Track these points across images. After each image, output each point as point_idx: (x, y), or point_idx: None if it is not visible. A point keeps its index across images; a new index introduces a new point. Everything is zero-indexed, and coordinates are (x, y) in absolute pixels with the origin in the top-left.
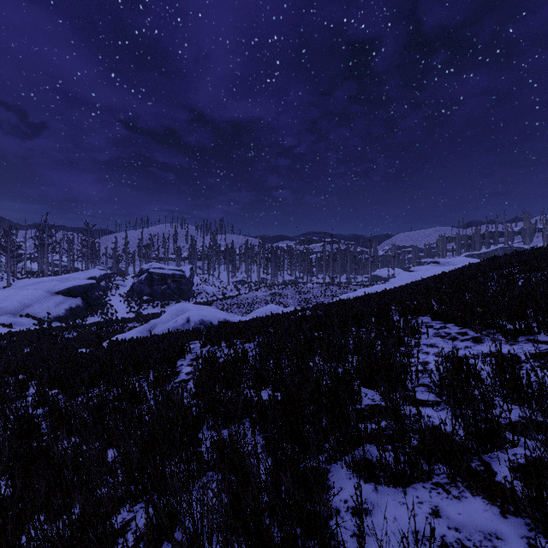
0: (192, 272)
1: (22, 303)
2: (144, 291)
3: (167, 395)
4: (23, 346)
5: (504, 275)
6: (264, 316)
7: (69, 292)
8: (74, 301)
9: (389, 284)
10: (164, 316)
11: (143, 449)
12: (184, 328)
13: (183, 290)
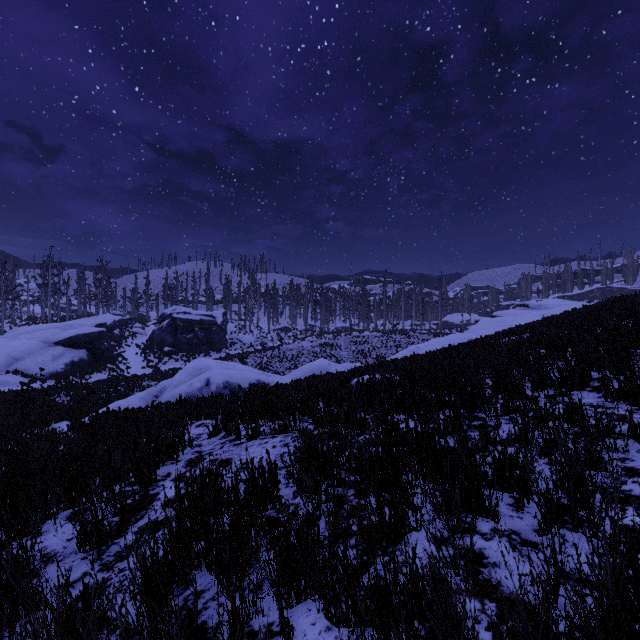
0: (225, 318)
1: (10, 356)
2: (165, 341)
3: None
4: None
5: None
6: (311, 374)
7: (71, 342)
8: (76, 354)
9: (469, 333)
10: (177, 376)
11: None
12: (202, 393)
13: (214, 340)
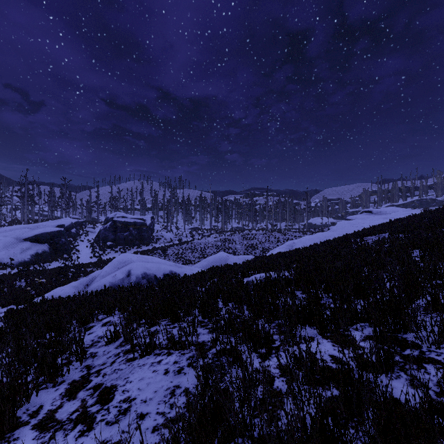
0: (152, 220)
1: None
2: (108, 237)
3: None
4: None
5: None
6: (214, 264)
7: (37, 239)
8: (40, 247)
9: (332, 232)
10: (104, 268)
11: None
12: (123, 283)
13: (144, 236)
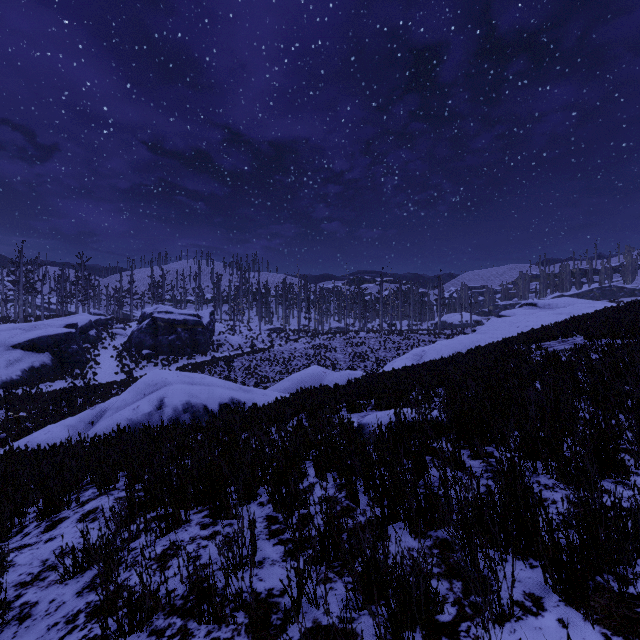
0: (212, 318)
1: None
2: (145, 343)
3: None
4: None
5: None
6: (303, 385)
7: (32, 345)
8: (38, 358)
9: (481, 334)
10: (121, 395)
11: None
12: (151, 420)
13: (199, 341)
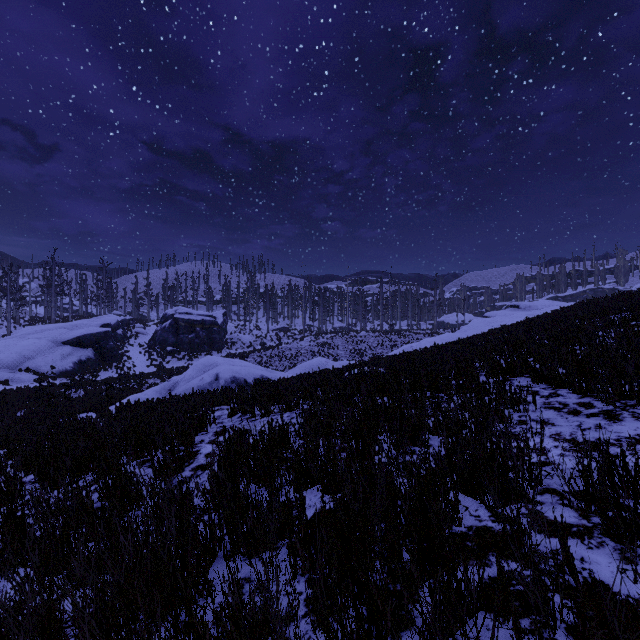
0: (225, 318)
1: (22, 355)
2: (168, 340)
3: (168, 500)
4: (17, 408)
5: (616, 322)
6: (310, 371)
7: (79, 342)
8: (84, 353)
9: (460, 333)
10: (188, 372)
11: (103, 626)
12: (212, 387)
13: (215, 339)
